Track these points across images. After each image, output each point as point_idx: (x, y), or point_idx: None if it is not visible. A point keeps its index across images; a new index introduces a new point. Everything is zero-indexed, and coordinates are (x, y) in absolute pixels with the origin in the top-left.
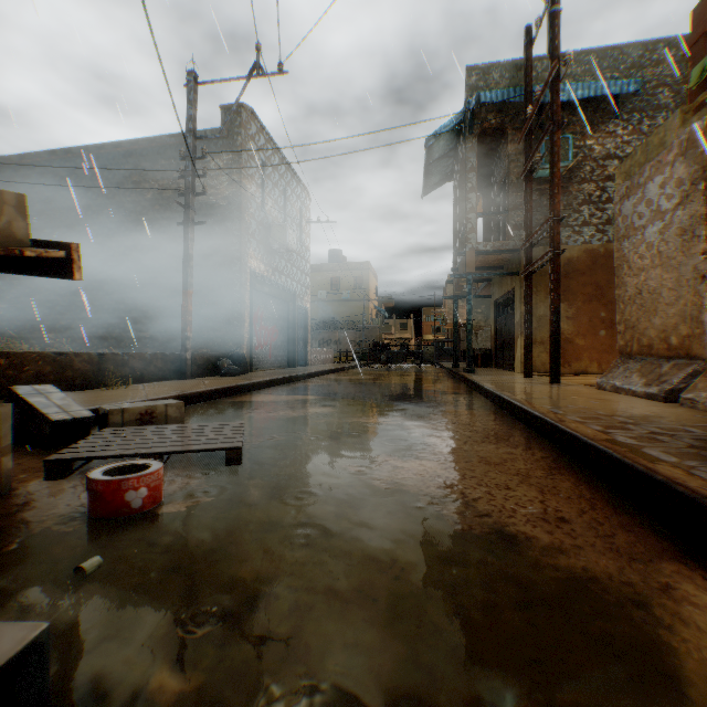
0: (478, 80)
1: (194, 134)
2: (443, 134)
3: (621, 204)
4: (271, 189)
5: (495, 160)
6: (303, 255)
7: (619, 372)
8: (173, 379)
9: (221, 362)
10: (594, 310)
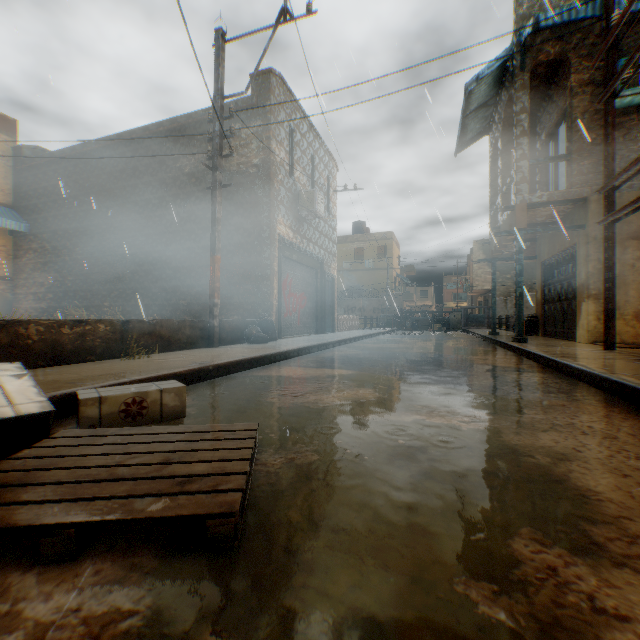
0: (531, 7)
1: (222, 93)
2: (485, 77)
3: None
4: (299, 156)
5: (542, 106)
6: (330, 223)
7: None
8: (201, 347)
9: (249, 330)
10: None
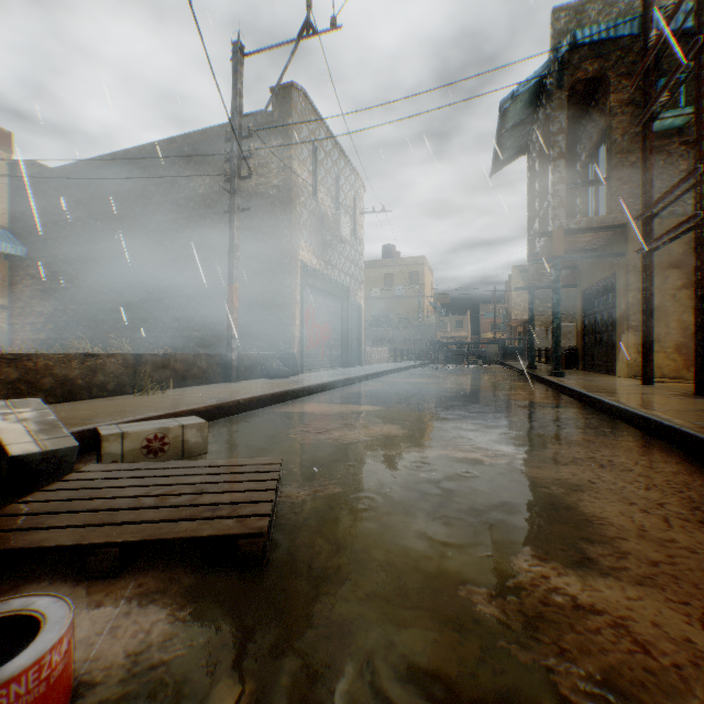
0: (569, 22)
1: (240, 111)
2: (521, 94)
3: None
4: (323, 176)
5: (582, 124)
6: (357, 248)
7: None
8: (218, 382)
9: (269, 363)
10: None
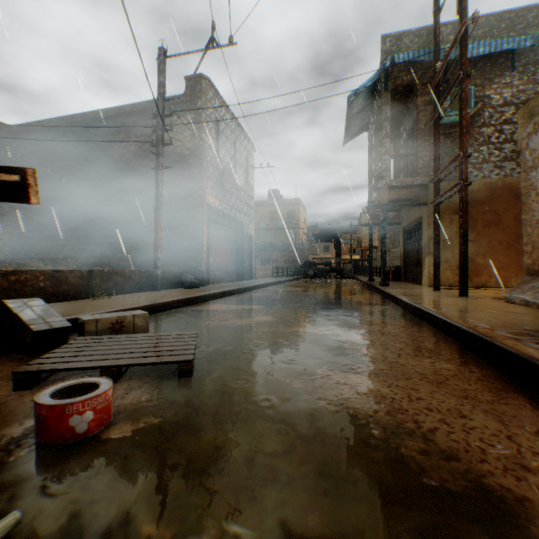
0: (392, 45)
1: (164, 97)
2: (362, 92)
3: (528, 139)
4: (224, 141)
5: (404, 113)
6: (249, 193)
7: (527, 288)
8: (147, 291)
9: (185, 277)
10: (492, 234)
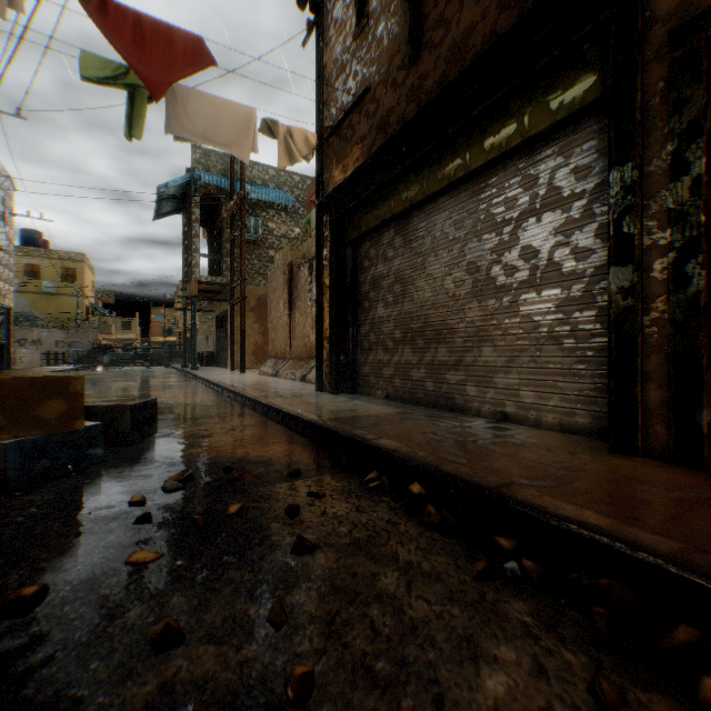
0: (201, 157)
1: None
2: (173, 185)
3: (270, 281)
4: None
5: (217, 209)
6: (8, 249)
7: (267, 365)
8: None
9: None
10: None
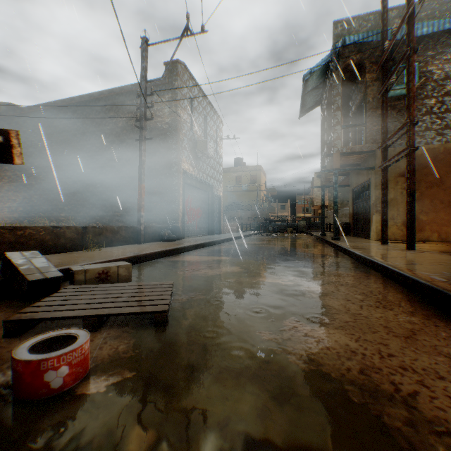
0: (343, 30)
1: (146, 79)
2: (316, 71)
3: None
4: (197, 117)
5: (353, 89)
6: (217, 161)
7: None
8: (132, 243)
9: (164, 232)
10: (435, 194)
